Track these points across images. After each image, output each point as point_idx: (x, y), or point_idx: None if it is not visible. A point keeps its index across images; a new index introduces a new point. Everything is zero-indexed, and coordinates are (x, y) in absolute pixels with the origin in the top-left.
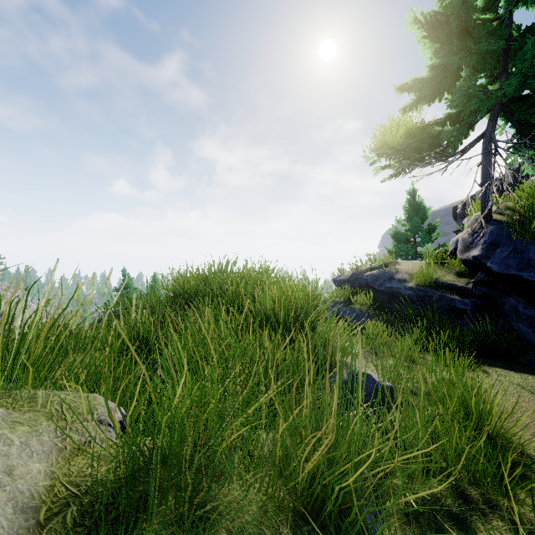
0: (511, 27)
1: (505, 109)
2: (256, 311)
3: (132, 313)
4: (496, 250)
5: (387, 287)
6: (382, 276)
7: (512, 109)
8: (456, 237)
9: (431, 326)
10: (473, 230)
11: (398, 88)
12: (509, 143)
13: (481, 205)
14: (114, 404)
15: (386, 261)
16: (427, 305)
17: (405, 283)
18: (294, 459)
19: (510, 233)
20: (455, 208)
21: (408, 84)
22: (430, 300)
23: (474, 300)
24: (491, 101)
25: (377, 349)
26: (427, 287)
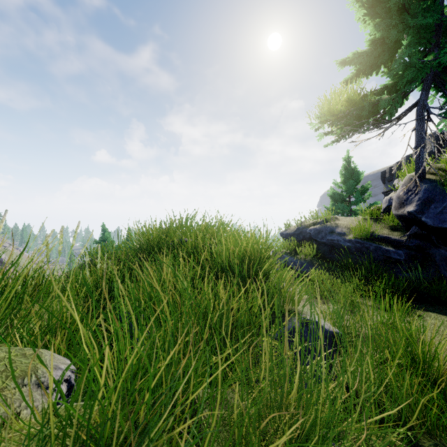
0: (442, 5)
1: (437, 80)
2: (212, 261)
3: (98, 263)
4: (431, 206)
5: (328, 239)
6: (324, 230)
7: (443, 79)
8: (388, 196)
9: (368, 274)
10: (407, 188)
11: (340, 62)
12: (442, 109)
13: (415, 166)
14: (63, 359)
15: (327, 217)
16: (364, 255)
17: (345, 236)
18: (251, 441)
19: (443, 190)
20: (383, 173)
21: (349, 58)
22: (367, 251)
23: (407, 251)
24: (427, 70)
25: (323, 296)
26: (364, 239)
